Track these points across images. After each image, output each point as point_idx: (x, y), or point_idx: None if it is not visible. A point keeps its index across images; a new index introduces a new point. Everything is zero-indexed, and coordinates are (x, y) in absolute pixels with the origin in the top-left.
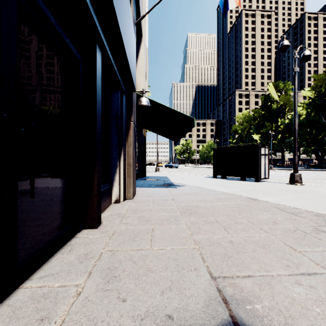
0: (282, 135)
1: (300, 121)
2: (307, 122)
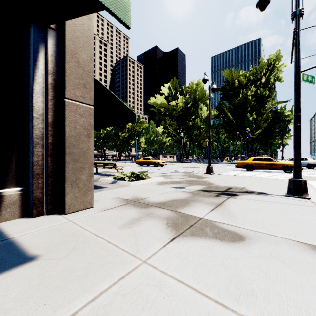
0: (103, 140)
1: (112, 132)
2: (114, 134)
